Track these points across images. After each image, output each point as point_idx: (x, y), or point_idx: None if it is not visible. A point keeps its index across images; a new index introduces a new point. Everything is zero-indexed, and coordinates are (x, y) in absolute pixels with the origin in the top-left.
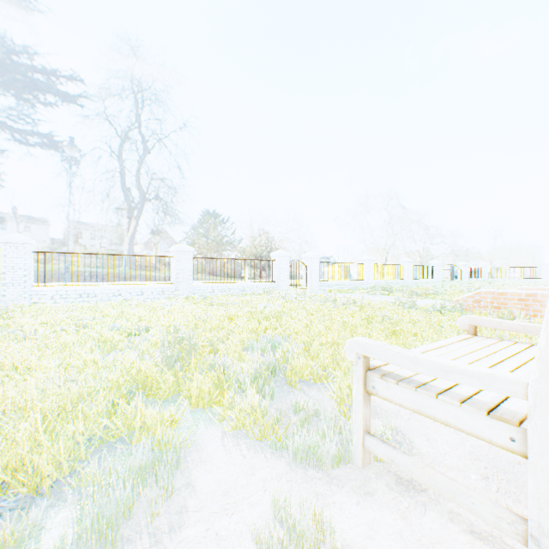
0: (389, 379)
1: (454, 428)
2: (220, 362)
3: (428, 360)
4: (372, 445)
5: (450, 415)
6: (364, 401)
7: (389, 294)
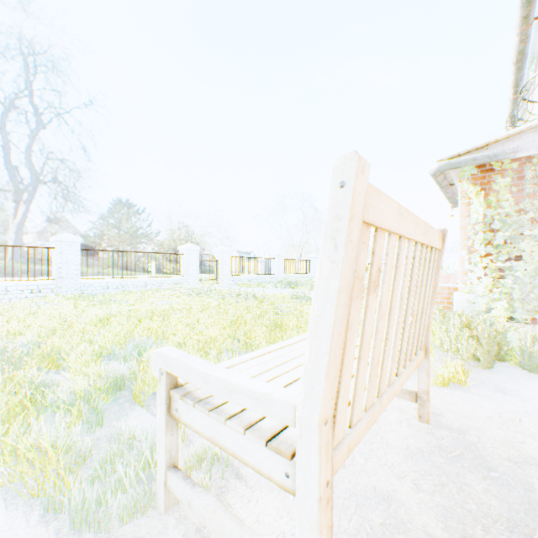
0: (188, 400)
1: (241, 461)
2: (48, 380)
3: (217, 377)
4: (174, 484)
5: (238, 445)
6: (167, 428)
7: (294, 287)
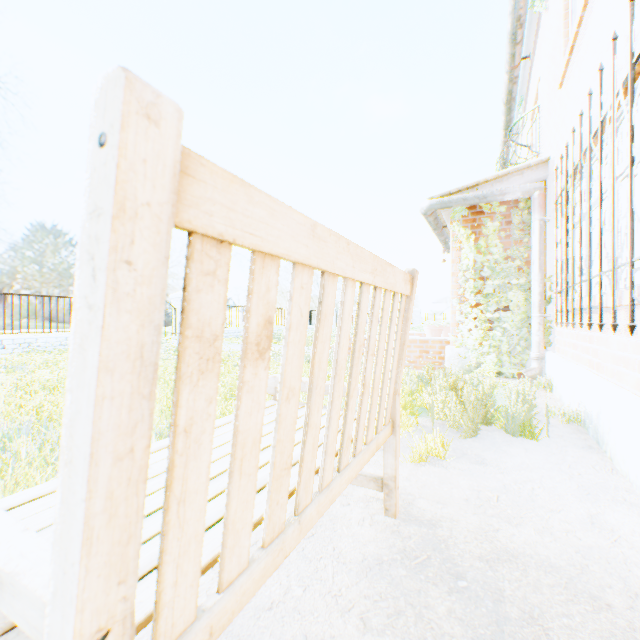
0: None
1: None
2: None
3: None
4: None
5: None
6: None
7: (276, 343)
